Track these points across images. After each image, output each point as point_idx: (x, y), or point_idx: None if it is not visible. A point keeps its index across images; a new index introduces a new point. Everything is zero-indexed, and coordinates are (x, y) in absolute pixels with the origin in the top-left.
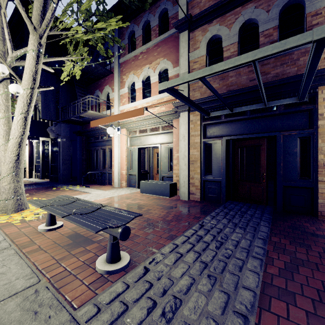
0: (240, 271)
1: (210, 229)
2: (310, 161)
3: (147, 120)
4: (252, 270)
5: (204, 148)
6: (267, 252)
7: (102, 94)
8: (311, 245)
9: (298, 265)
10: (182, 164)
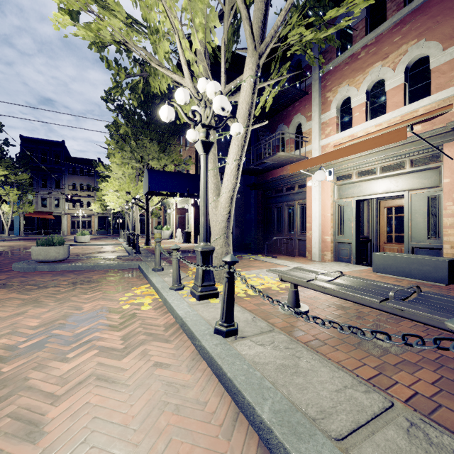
0: None
1: None
2: None
3: (378, 153)
4: None
5: None
6: None
7: (289, 128)
8: None
9: None
10: None
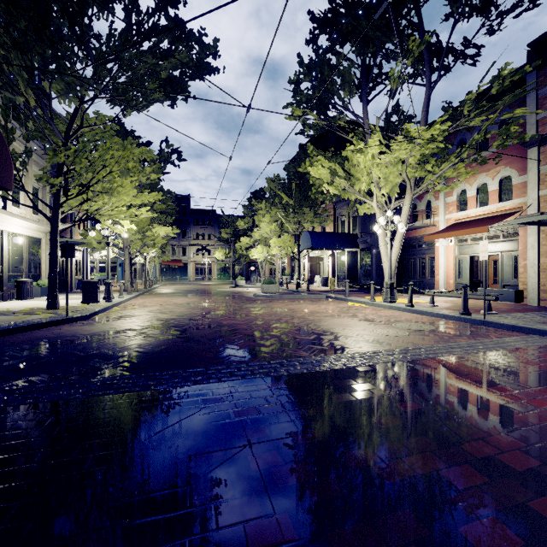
0: None
1: None
2: None
3: None
4: None
5: None
6: None
7: (421, 202)
8: None
9: None
10: (530, 272)
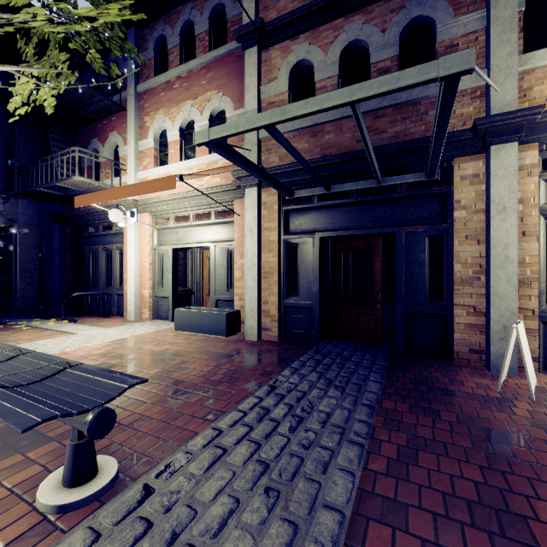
0: (325, 473)
1: (287, 393)
2: (443, 274)
3: (189, 199)
4: (344, 468)
5: (285, 250)
6: (374, 429)
7: (104, 147)
8: (440, 410)
9: (418, 448)
10: (248, 279)
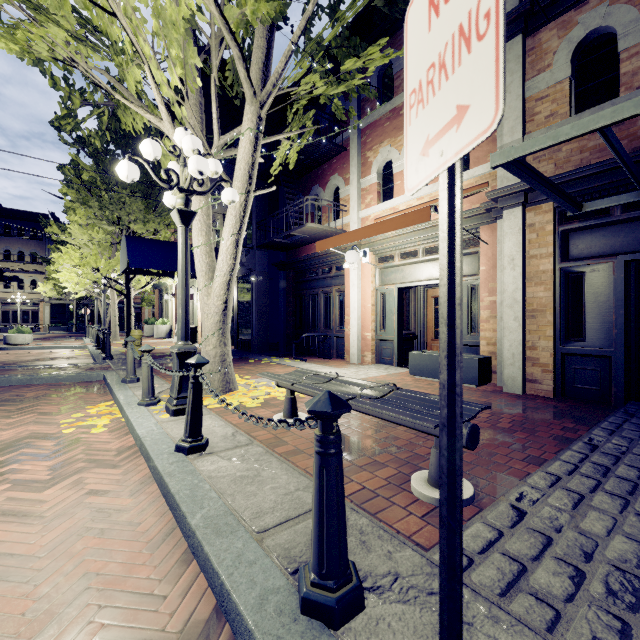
0: None
1: (621, 455)
2: None
3: (419, 232)
4: None
5: (563, 282)
6: None
7: (325, 191)
8: None
9: None
10: (507, 319)
